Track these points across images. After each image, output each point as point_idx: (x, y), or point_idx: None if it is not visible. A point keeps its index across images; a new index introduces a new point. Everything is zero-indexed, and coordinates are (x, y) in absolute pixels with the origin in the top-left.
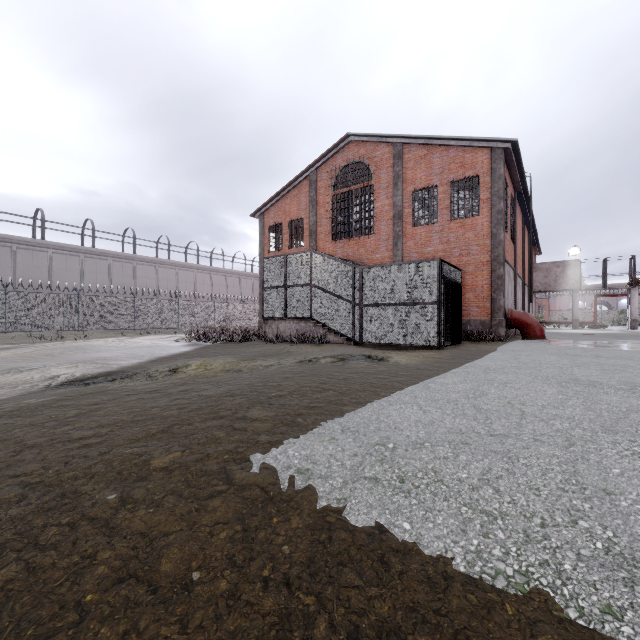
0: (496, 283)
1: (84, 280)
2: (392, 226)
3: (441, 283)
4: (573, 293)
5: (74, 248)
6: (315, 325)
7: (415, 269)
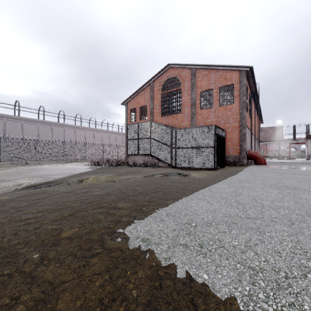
0: (242, 137)
1: (39, 136)
2: (190, 109)
3: (215, 137)
4: (279, 142)
5: (34, 120)
6: (152, 158)
7: (202, 130)
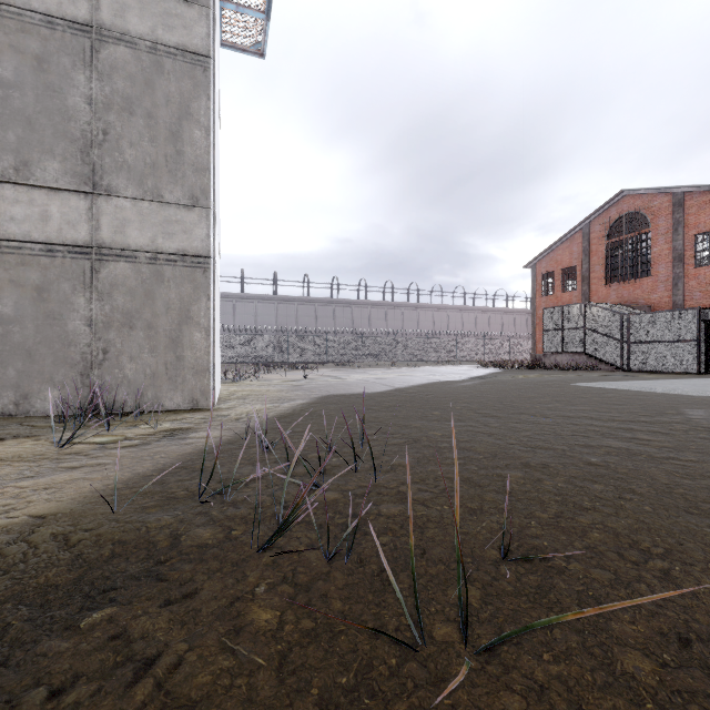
0: None
1: (387, 326)
2: (671, 268)
3: (700, 326)
4: None
5: (382, 303)
6: (588, 357)
7: (677, 315)
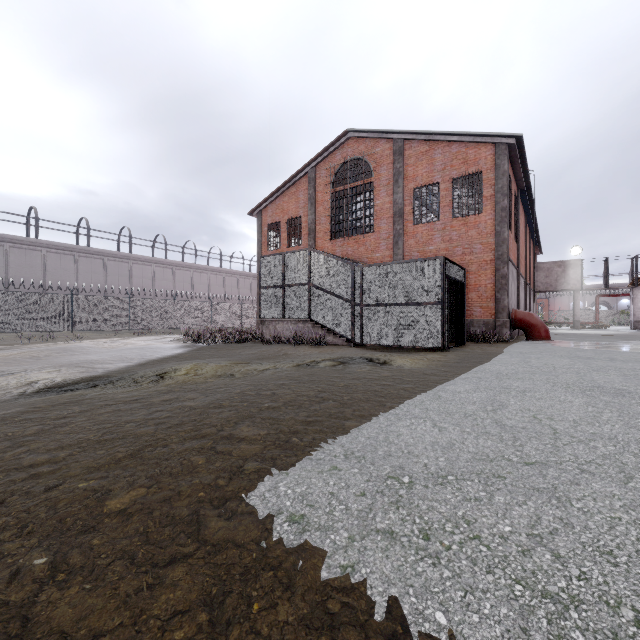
0: (500, 282)
1: (79, 280)
2: (393, 224)
3: (445, 282)
4: (575, 293)
5: (68, 247)
6: (314, 326)
7: (418, 268)
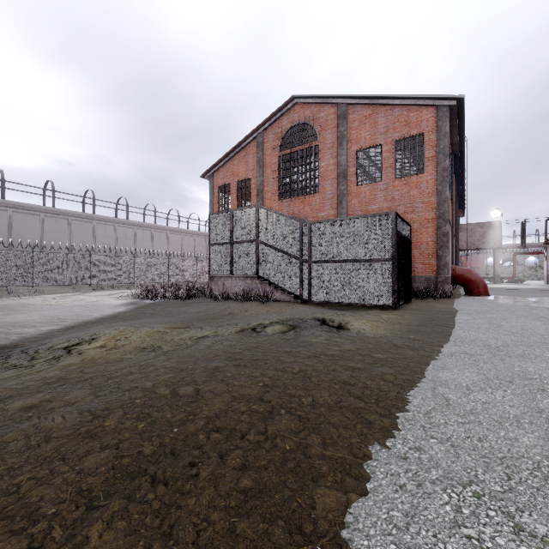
0: (441, 240)
1: (44, 238)
2: (337, 185)
3: (396, 238)
4: (495, 251)
5: (34, 207)
6: (261, 282)
7: (367, 223)
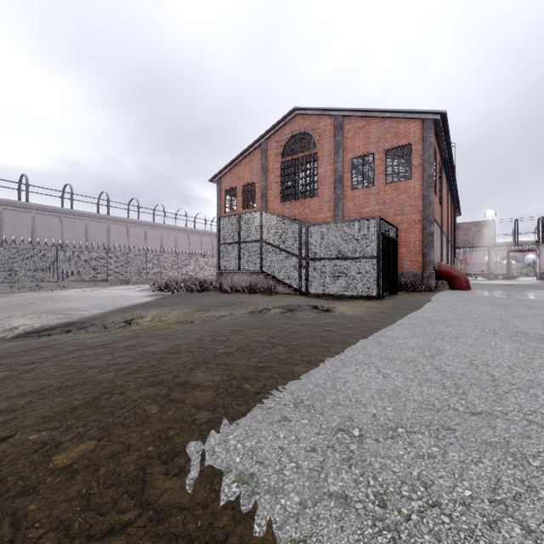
0: (427, 239)
1: (63, 237)
2: (334, 189)
3: (380, 239)
4: (489, 249)
5: (54, 209)
6: (265, 277)
7: (356, 226)
